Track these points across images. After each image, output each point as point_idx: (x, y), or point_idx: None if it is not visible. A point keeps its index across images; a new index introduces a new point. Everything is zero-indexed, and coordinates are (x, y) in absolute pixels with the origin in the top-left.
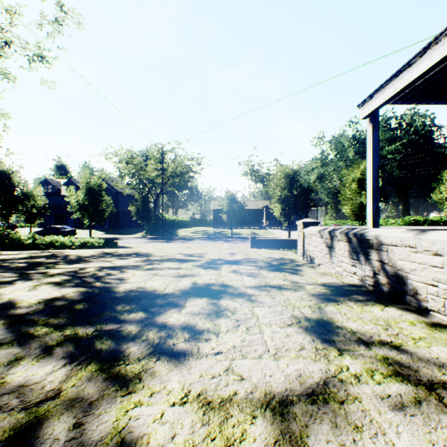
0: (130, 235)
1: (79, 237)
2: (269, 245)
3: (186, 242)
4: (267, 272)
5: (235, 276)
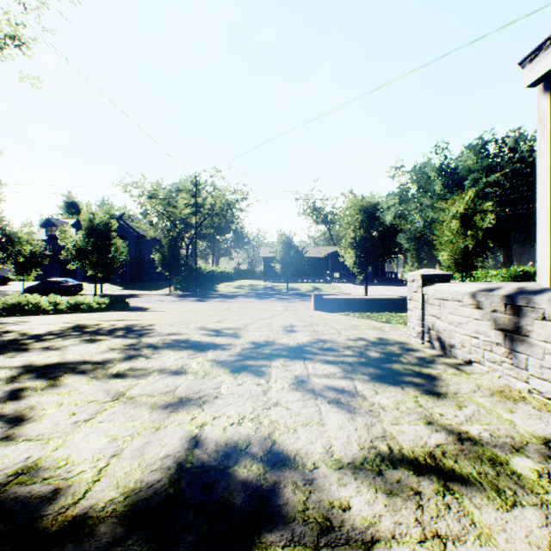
0: (154, 291)
1: (86, 294)
2: (339, 306)
3: (226, 301)
4: (370, 385)
5: (302, 403)
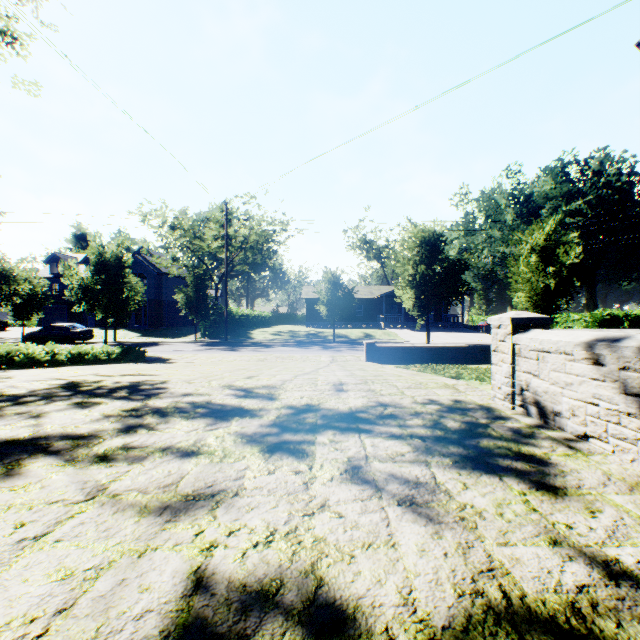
0: (178, 338)
1: (97, 342)
2: (396, 356)
3: (262, 350)
4: (455, 474)
5: (361, 506)
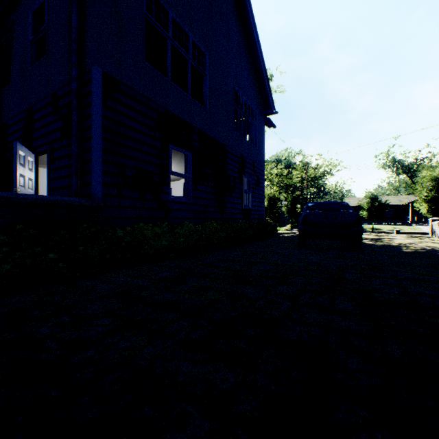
0: None
1: None
2: None
3: None
4: (408, 237)
5: (394, 237)
